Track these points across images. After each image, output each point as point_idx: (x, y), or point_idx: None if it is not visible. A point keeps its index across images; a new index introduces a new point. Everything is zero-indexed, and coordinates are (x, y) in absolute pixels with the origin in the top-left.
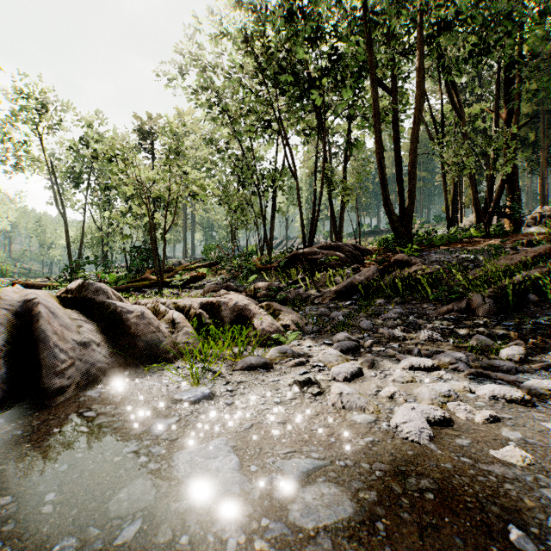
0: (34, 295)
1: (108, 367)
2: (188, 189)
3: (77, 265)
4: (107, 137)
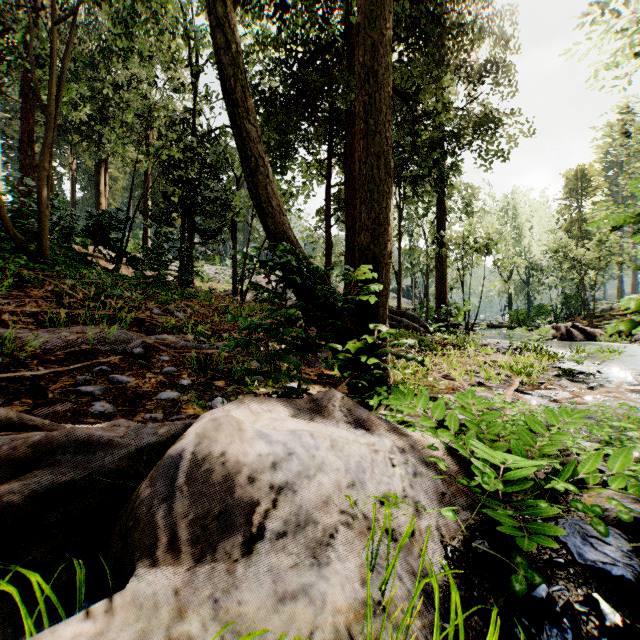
0: (566, 325)
1: (583, 340)
2: (614, 261)
3: (523, 314)
4: (536, 211)
